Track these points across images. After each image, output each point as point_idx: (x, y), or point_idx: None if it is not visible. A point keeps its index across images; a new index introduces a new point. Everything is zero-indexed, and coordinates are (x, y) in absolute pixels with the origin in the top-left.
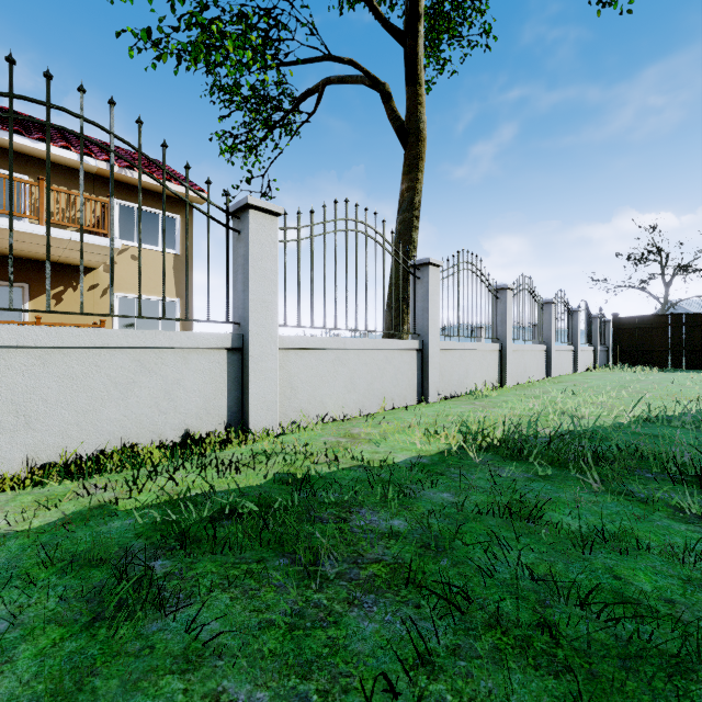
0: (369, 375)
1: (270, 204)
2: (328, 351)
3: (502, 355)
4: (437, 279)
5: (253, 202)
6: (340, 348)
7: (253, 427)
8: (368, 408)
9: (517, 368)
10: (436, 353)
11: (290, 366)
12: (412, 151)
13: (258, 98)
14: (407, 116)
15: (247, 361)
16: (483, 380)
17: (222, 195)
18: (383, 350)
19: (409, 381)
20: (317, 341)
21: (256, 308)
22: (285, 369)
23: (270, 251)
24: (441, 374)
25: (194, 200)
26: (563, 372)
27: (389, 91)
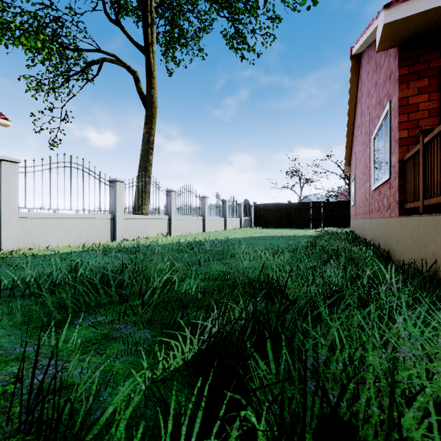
0: (78, 229)
1: (13, 159)
2: (52, 219)
3: (170, 221)
4: (122, 187)
5: (4, 158)
6: (59, 217)
7: (4, 249)
8: (77, 243)
9: (181, 227)
10: (121, 220)
11: (28, 225)
12: (149, 113)
13: (60, 55)
14: (146, 93)
15: (0, 222)
16: (157, 232)
17: (30, 116)
18: (88, 218)
19: (105, 232)
20: (45, 214)
21: (5, 201)
22: (25, 226)
23: (14, 178)
24: (127, 229)
25: (0, 124)
26: (216, 229)
27: (138, 77)
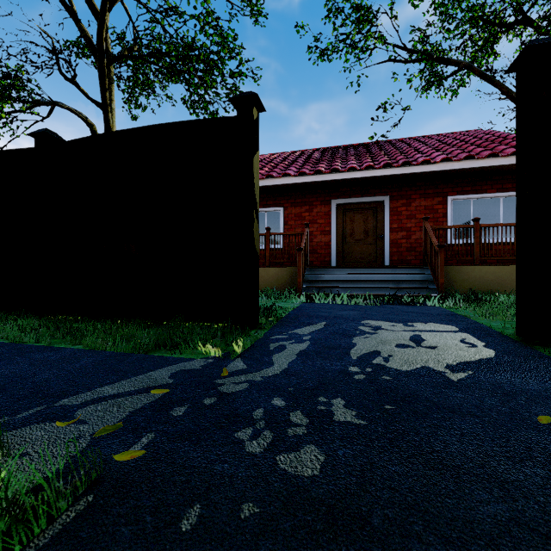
0: None
1: None
2: None
3: None
4: None
5: None
6: None
7: None
8: None
9: None
10: None
11: None
12: None
13: None
14: None
15: None
16: None
17: None
18: None
19: None
20: None
21: None
22: None
23: None
24: None
25: None
26: None
27: (96, 130)
